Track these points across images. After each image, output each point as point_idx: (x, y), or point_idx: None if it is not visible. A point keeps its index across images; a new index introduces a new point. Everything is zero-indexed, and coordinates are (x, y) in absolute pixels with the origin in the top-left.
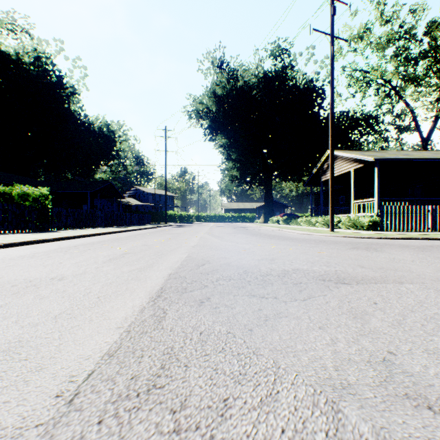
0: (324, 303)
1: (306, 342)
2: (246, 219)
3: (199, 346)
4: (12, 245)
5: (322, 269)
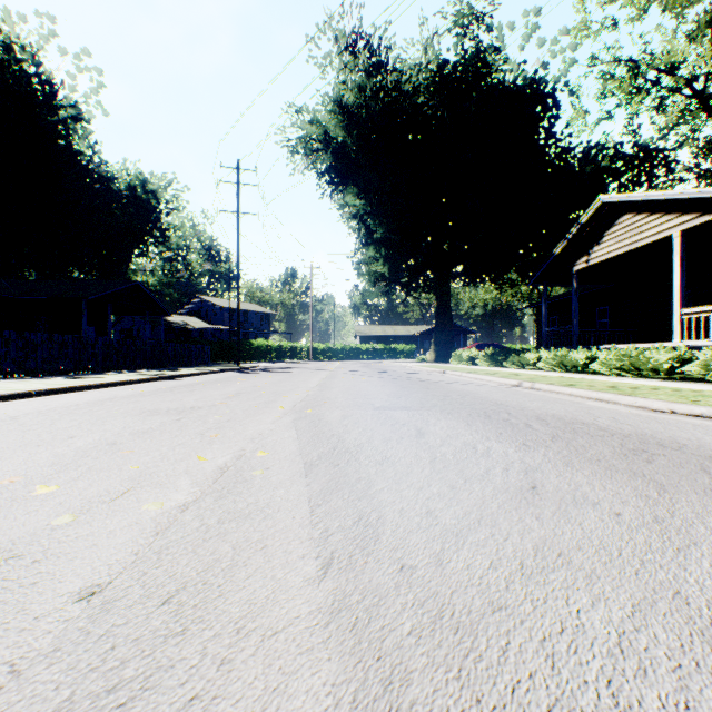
0: None
1: None
2: (399, 355)
3: None
4: None
5: None
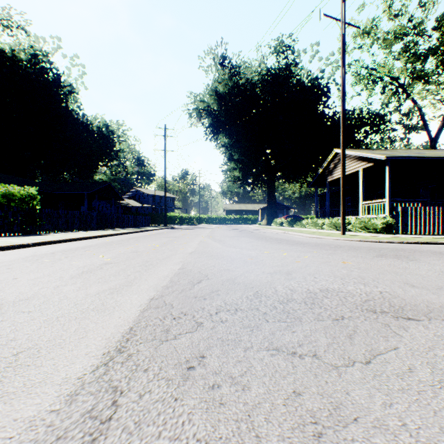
0: (407, 372)
1: None
2: (248, 221)
3: None
4: None
5: (360, 290)
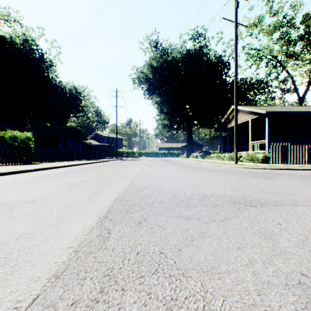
0: (238, 224)
1: (228, 263)
2: (174, 155)
3: (135, 267)
4: (2, 174)
5: (232, 194)
